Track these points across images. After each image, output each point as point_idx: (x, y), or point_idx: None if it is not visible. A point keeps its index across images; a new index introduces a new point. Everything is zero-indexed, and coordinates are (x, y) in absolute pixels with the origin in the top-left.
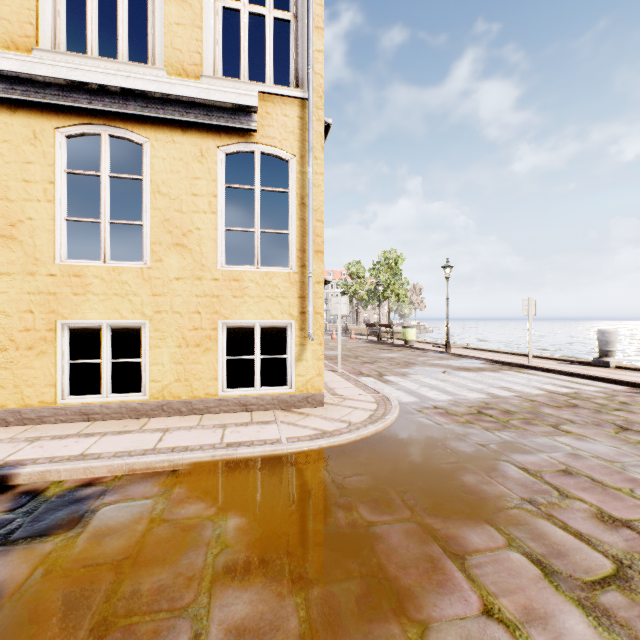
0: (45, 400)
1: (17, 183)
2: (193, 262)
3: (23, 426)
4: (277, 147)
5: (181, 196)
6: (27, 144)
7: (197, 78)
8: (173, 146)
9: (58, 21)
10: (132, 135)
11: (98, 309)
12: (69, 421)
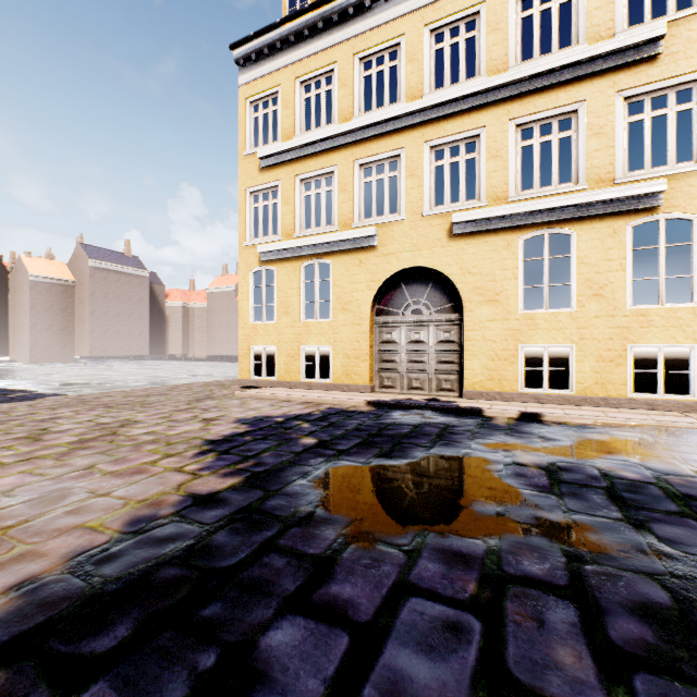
0: (513, 389)
1: (499, 272)
2: (607, 305)
3: (503, 401)
4: (680, 212)
5: (598, 263)
6: (504, 250)
7: (610, 181)
8: (592, 231)
9: (517, 176)
10: (563, 230)
11: (542, 338)
12: (527, 402)
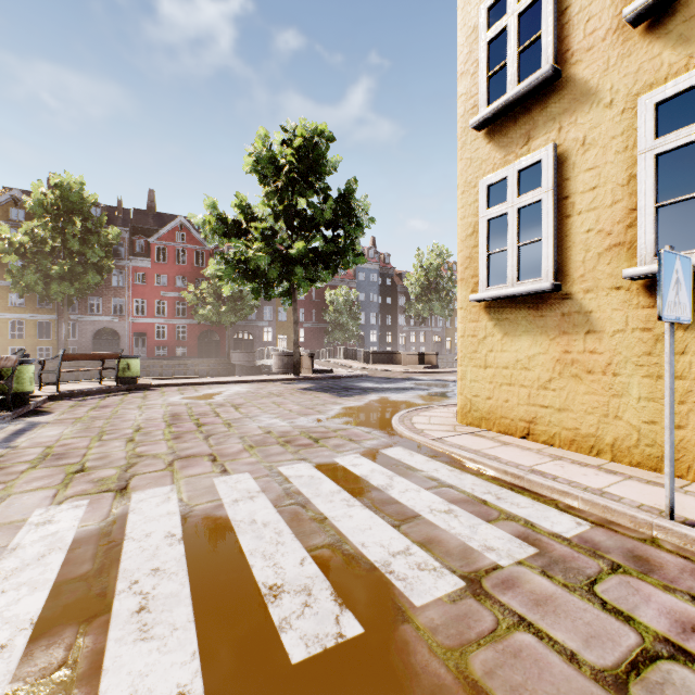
0: None
1: None
2: None
3: None
4: None
5: None
6: None
7: None
8: None
9: None
10: None
11: None
12: None
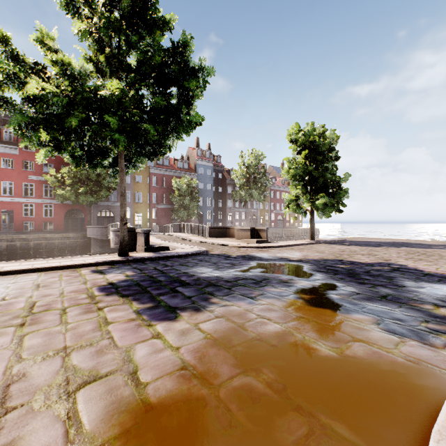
0: None
1: None
2: None
3: None
4: None
5: None
6: None
7: None
8: None
9: None
10: None
11: None
12: None
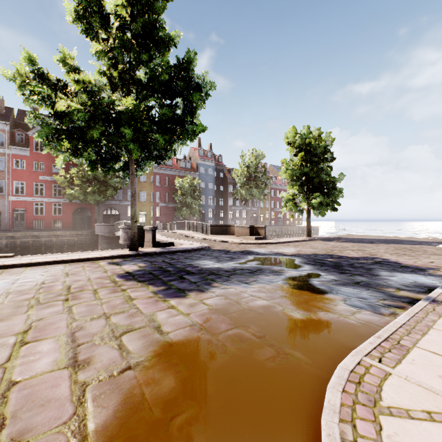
0: None
1: None
2: None
3: None
4: None
5: None
6: None
7: None
8: None
9: None
10: None
11: None
12: None
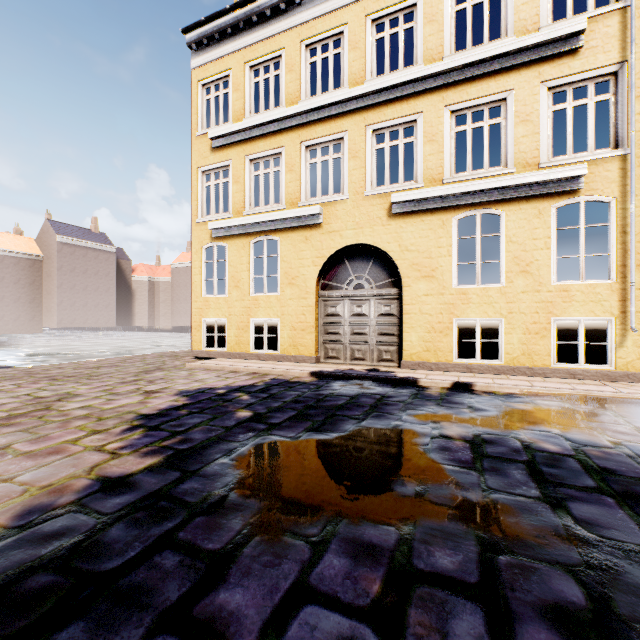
0: (448, 359)
1: (435, 249)
2: (533, 281)
3: (438, 371)
4: (599, 195)
5: (525, 241)
6: (439, 228)
7: (536, 166)
8: (519, 212)
9: (451, 159)
10: (493, 211)
11: (475, 312)
12: (460, 371)
